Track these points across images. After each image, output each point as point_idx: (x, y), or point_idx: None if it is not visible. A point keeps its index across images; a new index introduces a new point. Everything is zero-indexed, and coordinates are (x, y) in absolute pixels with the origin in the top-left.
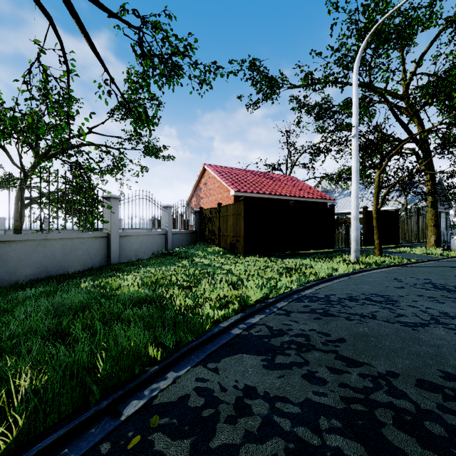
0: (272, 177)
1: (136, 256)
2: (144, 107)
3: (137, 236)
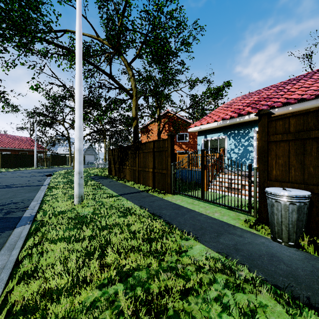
0: (18, 138)
1: None
2: None
3: None
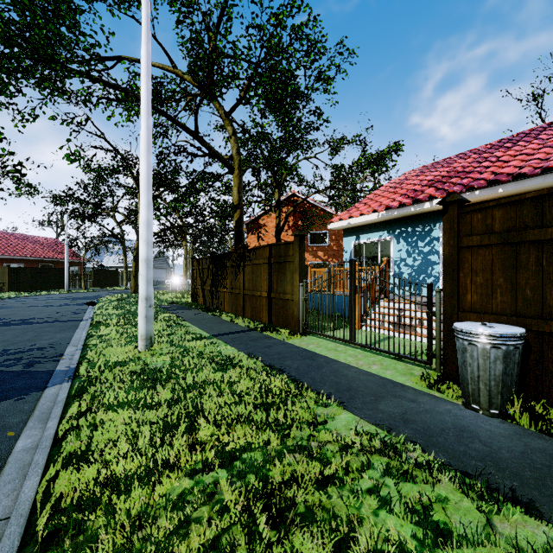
0: (36, 241)
1: None
2: None
3: None
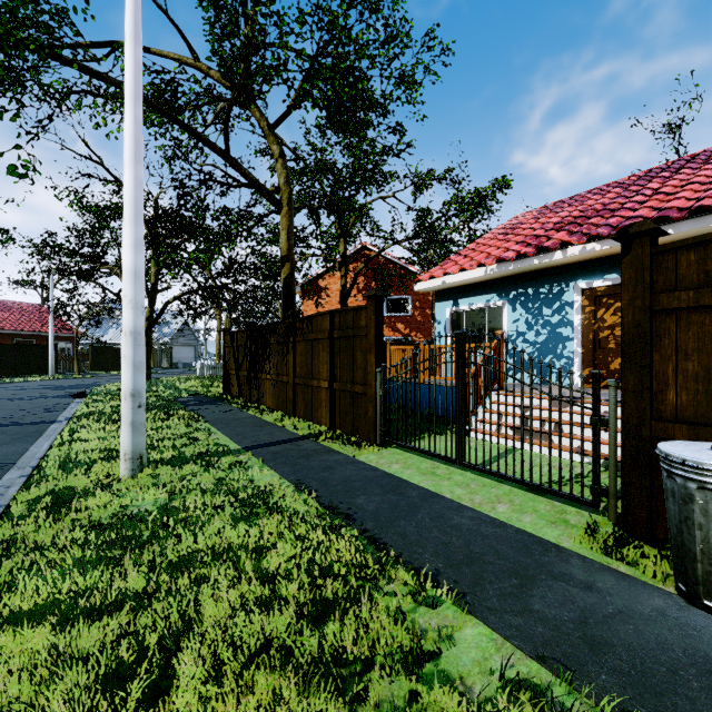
0: (11, 307)
1: None
2: None
3: None
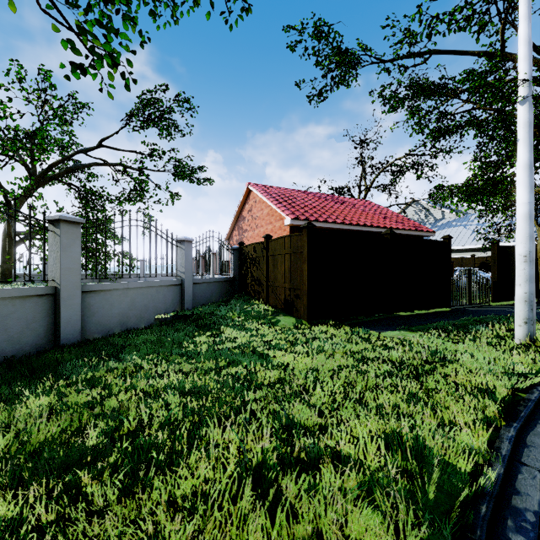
0: (343, 201)
1: (122, 324)
2: (170, 110)
3: (123, 291)
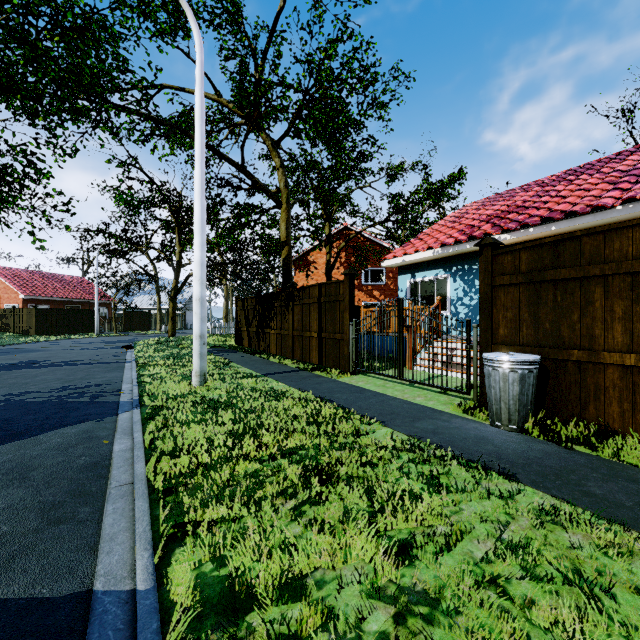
0: (62, 279)
1: None
2: None
3: None
